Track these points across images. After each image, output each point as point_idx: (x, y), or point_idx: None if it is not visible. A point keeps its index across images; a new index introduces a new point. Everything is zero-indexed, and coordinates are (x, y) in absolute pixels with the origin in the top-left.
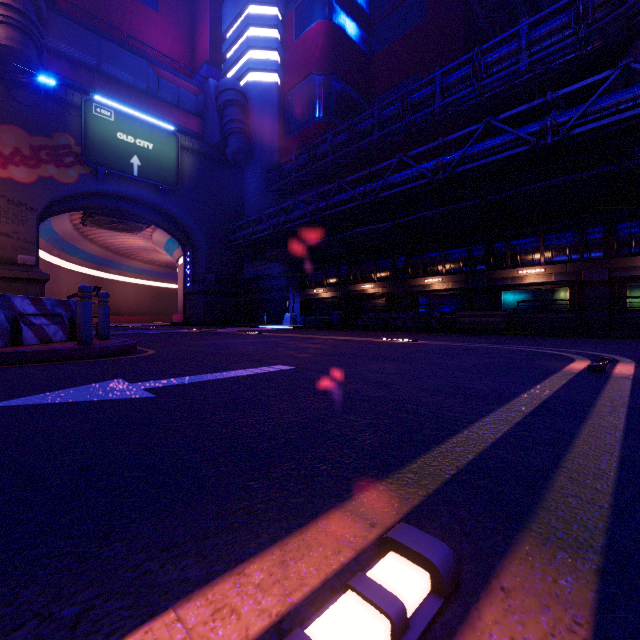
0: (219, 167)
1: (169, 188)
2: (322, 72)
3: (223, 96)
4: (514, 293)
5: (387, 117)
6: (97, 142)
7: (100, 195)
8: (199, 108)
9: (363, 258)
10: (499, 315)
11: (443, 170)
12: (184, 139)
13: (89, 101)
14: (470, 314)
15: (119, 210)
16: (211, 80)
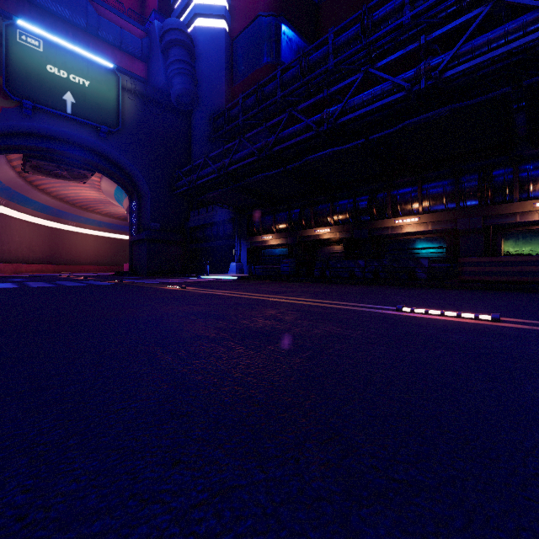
0: (165, 112)
1: (108, 129)
2: (270, 12)
3: (167, 36)
4: (521, 234)
5: (343, 42)
6: (22, 73)
7: (32, 135)
8: (144, 52)
9: (317, 199)
10: (538, 262)
11: (425, 78)
12: (126, 79)
13: (12, 26)
14: (485, 261)
15: (58, 154)
16: (156, 22)
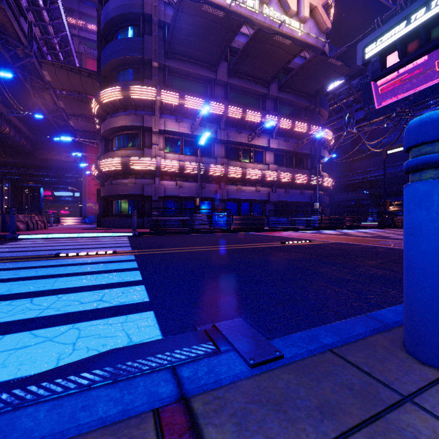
0: None
1: None
2: None
3: None
4: None
5: None
6: None
7: None
8: None
9: None
10: None
11: None
12: None
13: None
14: None
15: None
16: None
